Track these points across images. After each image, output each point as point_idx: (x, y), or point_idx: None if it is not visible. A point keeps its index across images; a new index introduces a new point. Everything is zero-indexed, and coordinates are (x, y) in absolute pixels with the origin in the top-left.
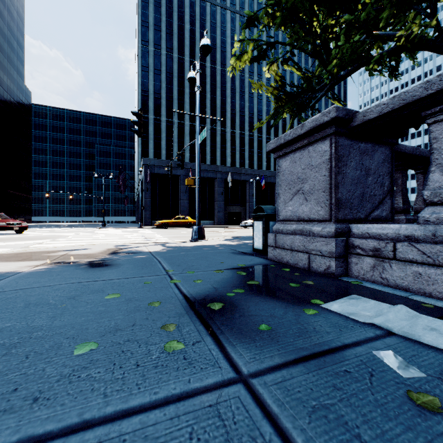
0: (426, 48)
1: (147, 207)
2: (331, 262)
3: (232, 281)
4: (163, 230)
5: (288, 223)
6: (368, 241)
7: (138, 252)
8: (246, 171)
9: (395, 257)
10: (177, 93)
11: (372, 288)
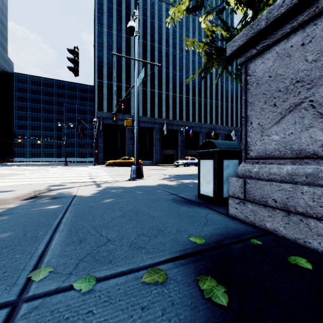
0: None
1: (100, 150)
2: None
3: None
4: (111, 168)
5: (271, 162)
6: None
7: (61, 196)
8: (178, 122)
9: None
10: (125, 64)
11: None
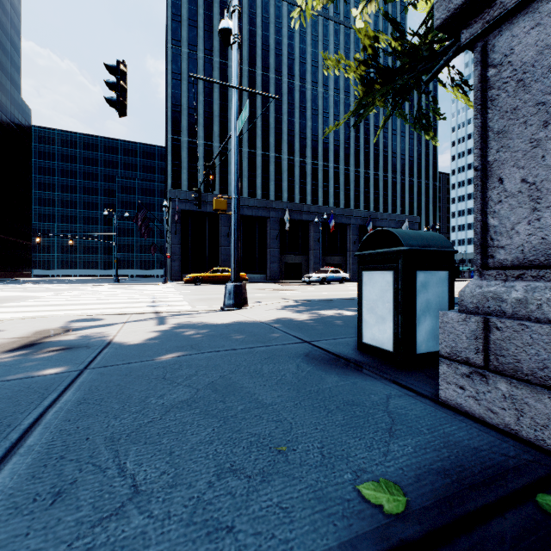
0: None
1: (176, 256)
2: None
3: None
4: (194, 287)
5: None
6: None
7: (81, 345)
8: (309, 208)
9: None
10: (218, 109)
11: None
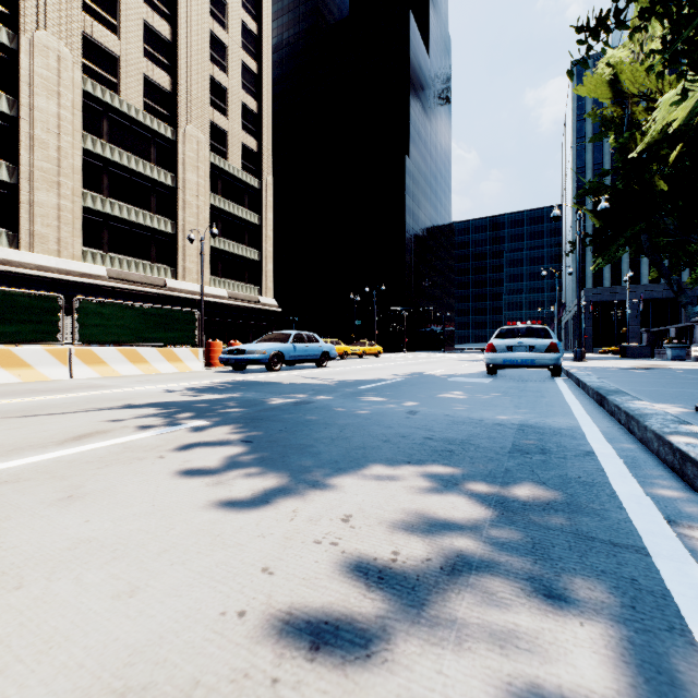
0: None
1: (588, 335)
2: None
3: None
4: None
5: None
6: None
7: None
8: None
9: None
10: None
11: None
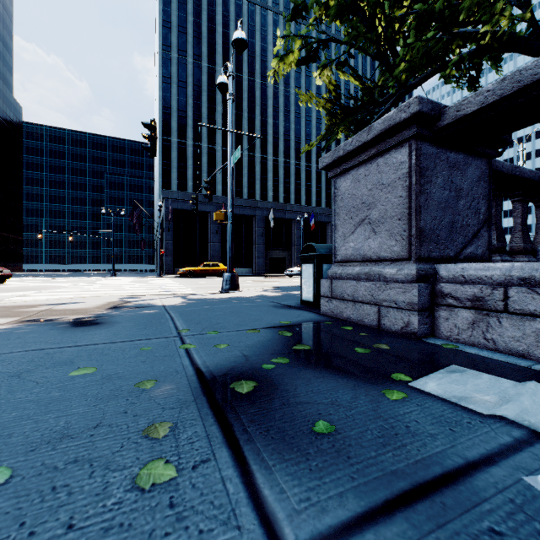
0: (516, 49)
1: (169, 251)
2: (412, 317)
3: (271, 345)
4: (188, 279)
5: (349, 264)
6: (465, 286)
7: (148, 306)
8: (292, 207)
9: (507, 309)
10: (207, 111)
11: (474, 354)
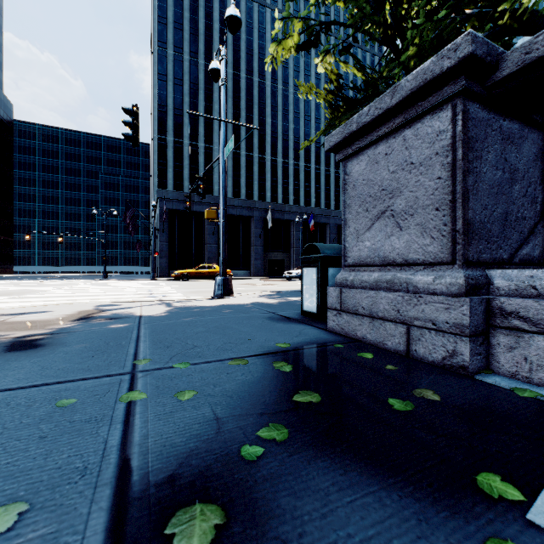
0: (537, 30)
1: (163, 253)
2: (460, 345)
3: (261, 392)
4: (182, 282)
5: (364, 269)
6: (542, 303)
7: (122, 317)
8: (291, 208)
9: None
10: (204, 110)
11: None
